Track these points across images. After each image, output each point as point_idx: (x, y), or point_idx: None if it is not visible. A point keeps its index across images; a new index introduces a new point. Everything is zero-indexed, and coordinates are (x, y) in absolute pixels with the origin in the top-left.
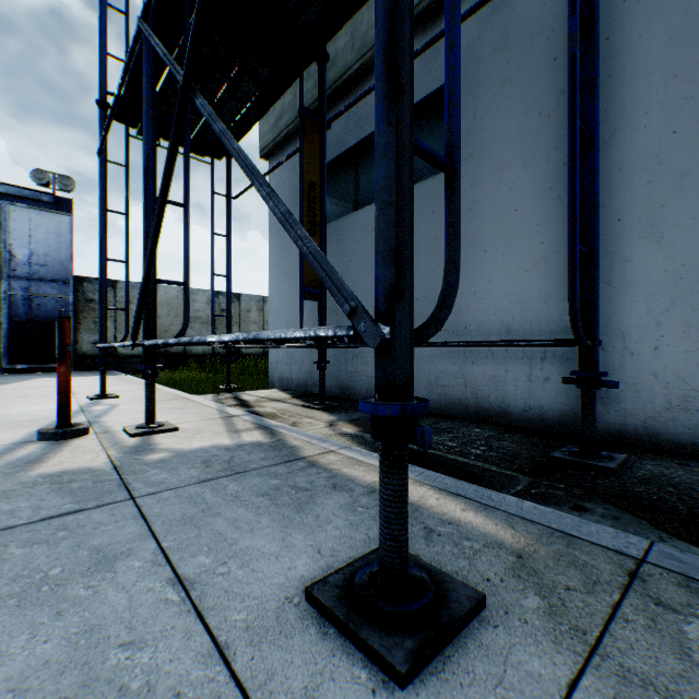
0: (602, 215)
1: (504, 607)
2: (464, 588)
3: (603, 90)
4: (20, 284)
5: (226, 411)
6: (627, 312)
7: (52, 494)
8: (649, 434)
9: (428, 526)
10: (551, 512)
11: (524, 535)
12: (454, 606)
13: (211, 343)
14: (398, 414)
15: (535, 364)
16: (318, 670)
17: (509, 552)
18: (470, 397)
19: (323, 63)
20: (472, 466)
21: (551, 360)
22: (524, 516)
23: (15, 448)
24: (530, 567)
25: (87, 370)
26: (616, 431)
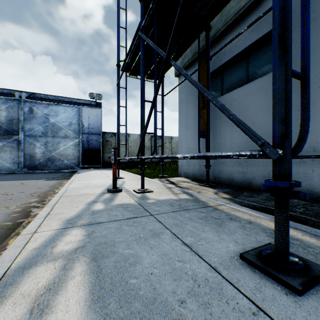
0: None
1: None
2: (317, 265)
3: None
4: (85, 136)
5: (167, 185)
6: None
7: (124, 211)
8: None
9: None
10: None
11: None
12: (315, 271)
13: (178, 157)
14: (287, 186)
15: None
16: (257, 282)
17: None
18: None
19: (208, 31)
20: (299, 217)
21: None
22: None
23: (102, 194)
24: None
25: (106, 168)
26: None
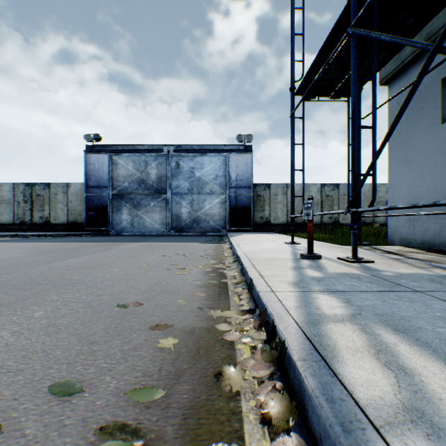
0: None
1: None
2: None
3: None
4: (232, 190)
5: (385, 255)
6: None
7: (359, 281)
8: None
9: None
10: None
11: None
12: None
13: None
14: None
15: None
16: None
17: None
18: None
19: None
20: None
21: None
22: None
23: (297, 260)
24: None
25: (257, 231)
26: None
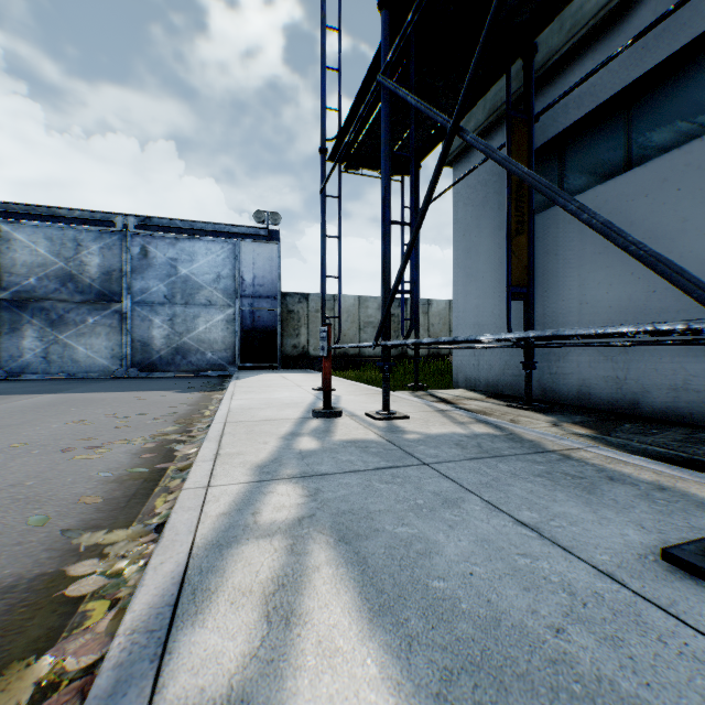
0: None
1: None
2: None
3: None
4: (247, 301)
5: (434, 405)
6: None
7: (363, 453)
8: None
9: None
10: None
11: None
12: None
13: (484, 341)
14: None
15: None
16: None
17: None
18: None
19: (531, 58)
20: None
21: None
22: None
23: (304, 421)
24: None
25: (288, 369)
26: None
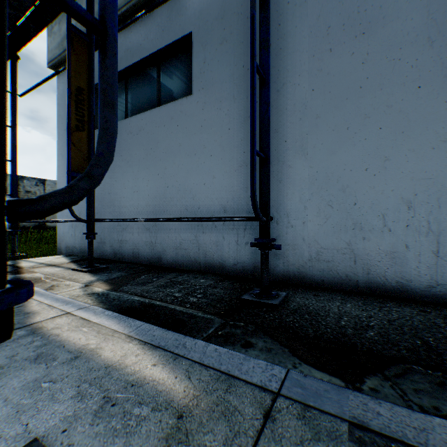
0: (277, 137)
1: None
2: None
3: (278, 57)
4: None
5: None
6: (290, 200)
7: None
8: (301, 276)
9: (108, 395)
10: (226, 353)
11: (195, 385)
12: None
13: None
14: None
15: (240, 233)
16: None
17: (173, 412)
18: (201, 256)
19: None
20: (184, 314)
21: (249, 231)
22: (204, 361)
23: None
24: (184, 430)
25: None
26: (284, 275)
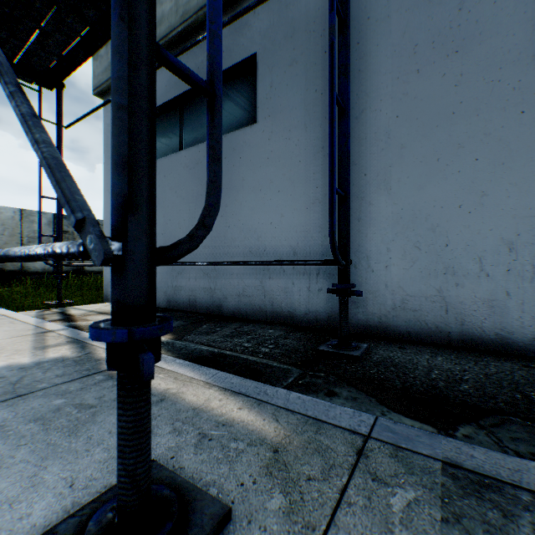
0: (355, 170)
1: (248, 516)
2: (212, 504)
3: (356, 80)
4: None
5: (44, 326)
6: (370, 241)
7: None
8: (383, 327)
9: (203, 432)
10: (310, 400)
11: (285, 427)
12: (194, 533)
13: None
14: (124, 339)
15: (313, 278)
16: None
17: (268, 447)
18: (268, 304)
19: None
20: (258, 364)
21: (323, 276)
22: (289, 407)
23: None
24: (282, 461)
25: None
26: (364, 326)
